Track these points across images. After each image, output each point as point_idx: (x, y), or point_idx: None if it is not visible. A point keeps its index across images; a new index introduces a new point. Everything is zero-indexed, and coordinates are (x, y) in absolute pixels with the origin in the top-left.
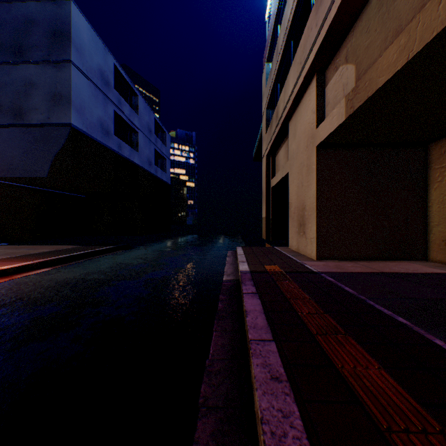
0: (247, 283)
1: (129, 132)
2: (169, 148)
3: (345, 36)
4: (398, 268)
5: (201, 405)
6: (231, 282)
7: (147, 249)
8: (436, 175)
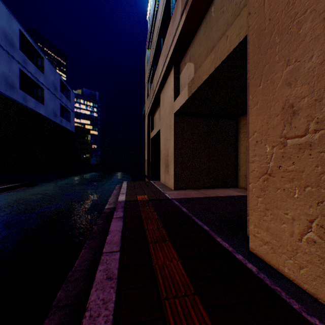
0: (119, 210)
1: (35, 87)
2: (74, 104)
3: (189, 44)
4: (220, 193)
5: (53, 306)
6: (110, 209)
7: (49, 185)
8: (242, 136)
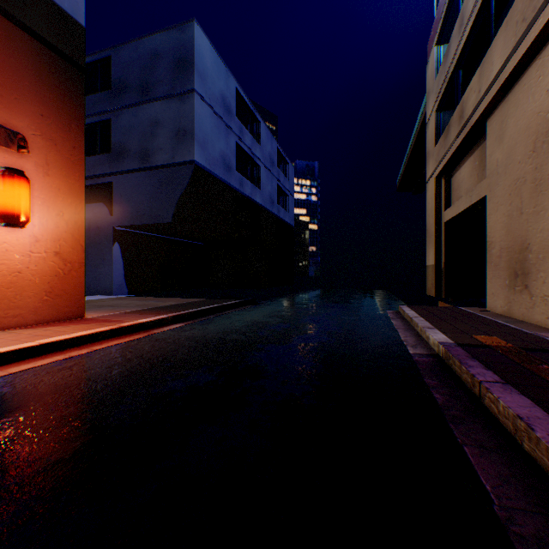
0: (470, 363)
1: (249, 166)
2: (292, 182)
3: None
4: None
5: None
6: (427, 358)
7: (277, 305)
8: None
